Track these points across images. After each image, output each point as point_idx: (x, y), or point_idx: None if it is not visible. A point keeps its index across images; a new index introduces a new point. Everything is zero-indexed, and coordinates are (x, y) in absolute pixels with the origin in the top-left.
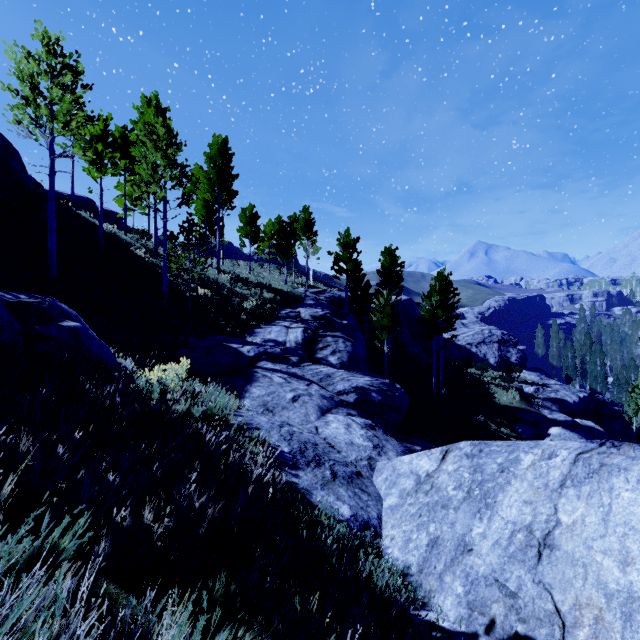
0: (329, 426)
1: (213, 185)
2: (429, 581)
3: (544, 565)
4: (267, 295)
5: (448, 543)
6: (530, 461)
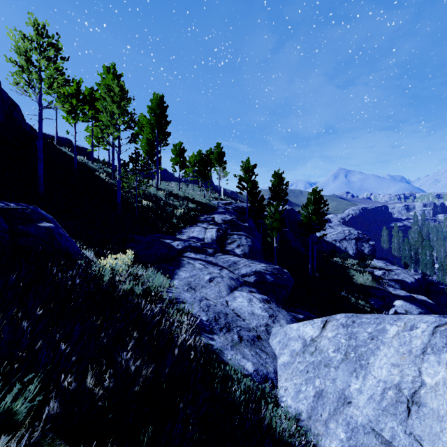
0: (236, 300)
1: (153, 128)
2: (317, 426)
3: (413, 419)
4: (191, 205)
5: (331, 395)
6: (395, 331)
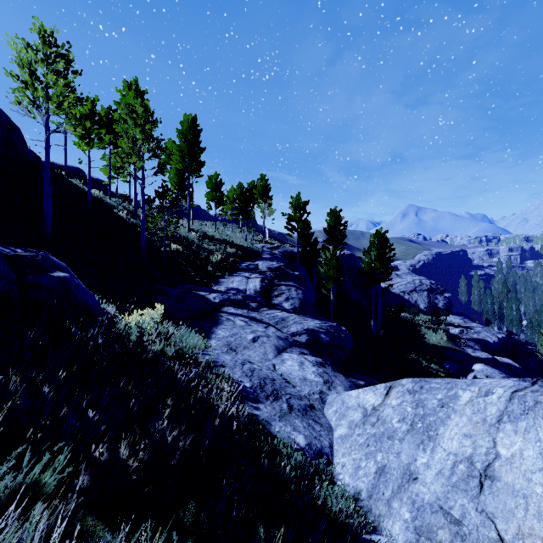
0: (285, 363)
1: (184, 156)
2: (378, 506)
3: (486, 495)
4: (230, 250)
5: (394, 471)
6: (468, 398)
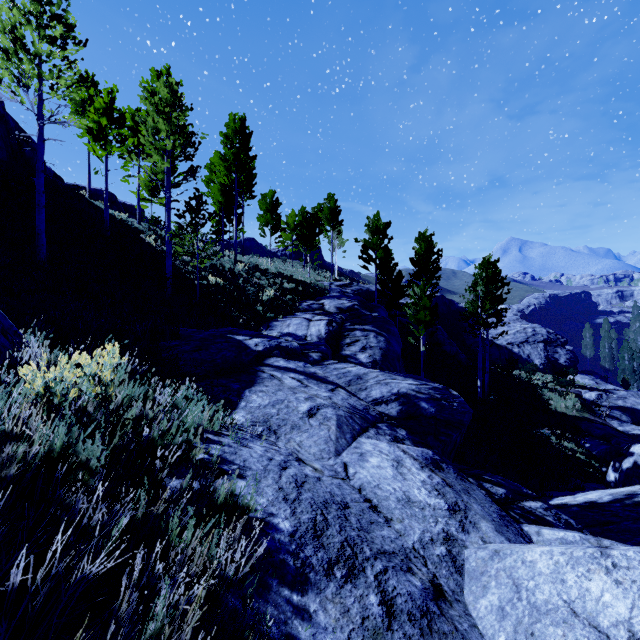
0: (366, 462)
1: (230, 167)
2: None
3: None
4: (287, 286)
5: None
6: None
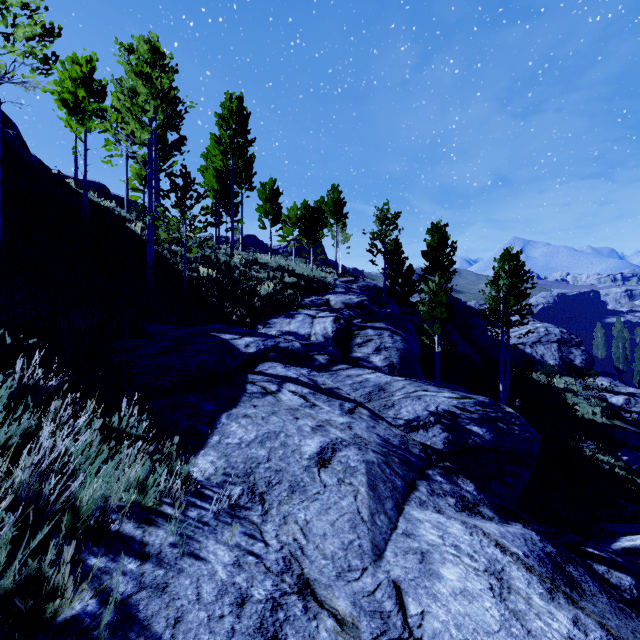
0: (437, 581)
1: (226, 151)
2: None
3: None
4: (288, 280)
5: None
6: None
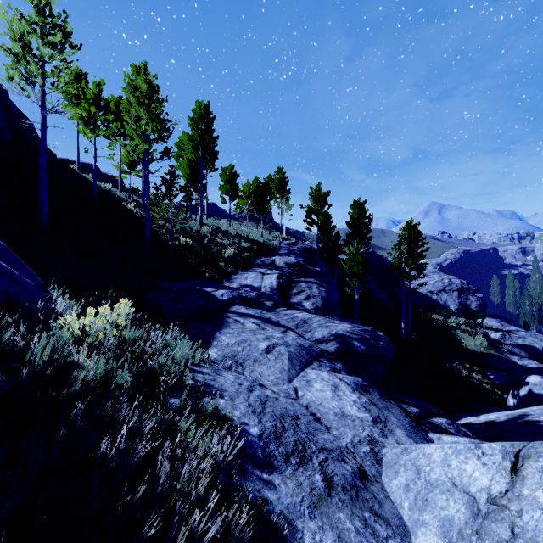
0: (311, 387)
1: (196, 146)
2: None
3: None
4: (244, 245)
5: None
6: None
